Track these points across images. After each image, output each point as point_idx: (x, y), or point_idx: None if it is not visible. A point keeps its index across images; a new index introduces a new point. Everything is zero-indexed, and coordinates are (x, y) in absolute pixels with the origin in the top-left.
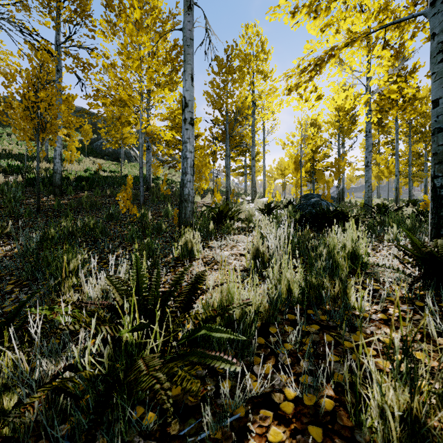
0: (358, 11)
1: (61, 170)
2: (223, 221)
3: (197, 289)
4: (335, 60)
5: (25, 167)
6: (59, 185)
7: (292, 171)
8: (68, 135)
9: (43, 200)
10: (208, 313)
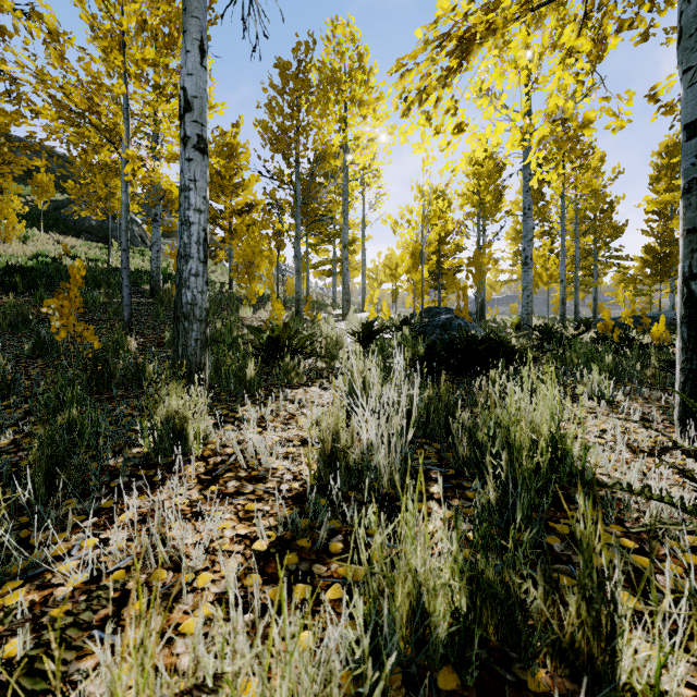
0: None
1: None
2: (282, 356)
3: None
4: (496, 41)
5: None
6: None
7: (408, 269)
8: (0, 188)
9: None
10: None
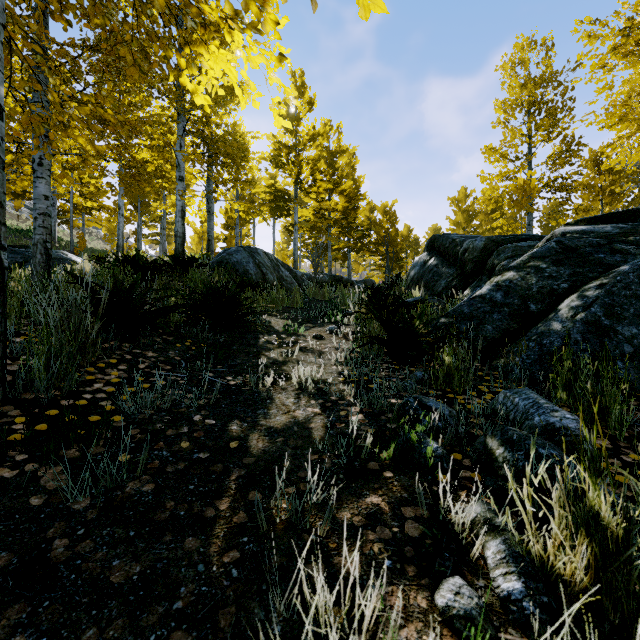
0: None
1: None
2: None
3: None
4: None
5: None
6: None
7: (197, 243)
8: None
9: None
10: None
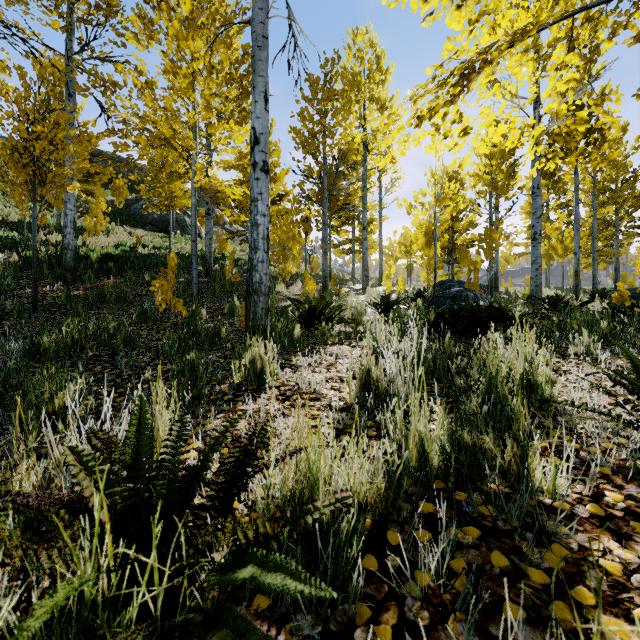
0: (522, 6)
1: (74, 245)
2: (317, 322)
3: (253, 461)
4: (492, 69)
5: (25, 240)
6: (71, 267)
7: (422, 247)
8: (92, 193)
9: (45, 290)
10: (260, 530)
